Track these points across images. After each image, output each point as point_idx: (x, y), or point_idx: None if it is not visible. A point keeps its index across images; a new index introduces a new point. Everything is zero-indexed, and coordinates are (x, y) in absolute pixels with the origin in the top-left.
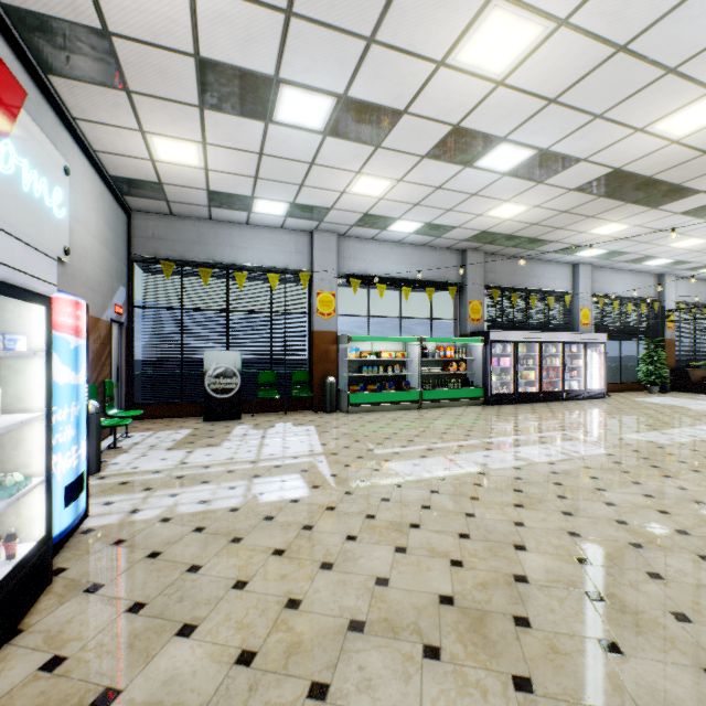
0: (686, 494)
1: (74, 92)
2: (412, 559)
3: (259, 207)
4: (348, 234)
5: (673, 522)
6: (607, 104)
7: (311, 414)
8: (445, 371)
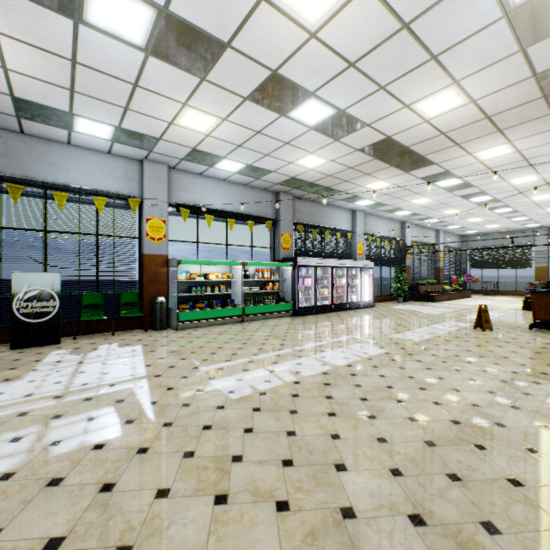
0: (445, 384)
1: None
2: (233, 513)
3: (81, 127)
4: (178, 167)
5: (446, 412)
6: (389, 77)
7: (141, 332)
8: (263, 289)
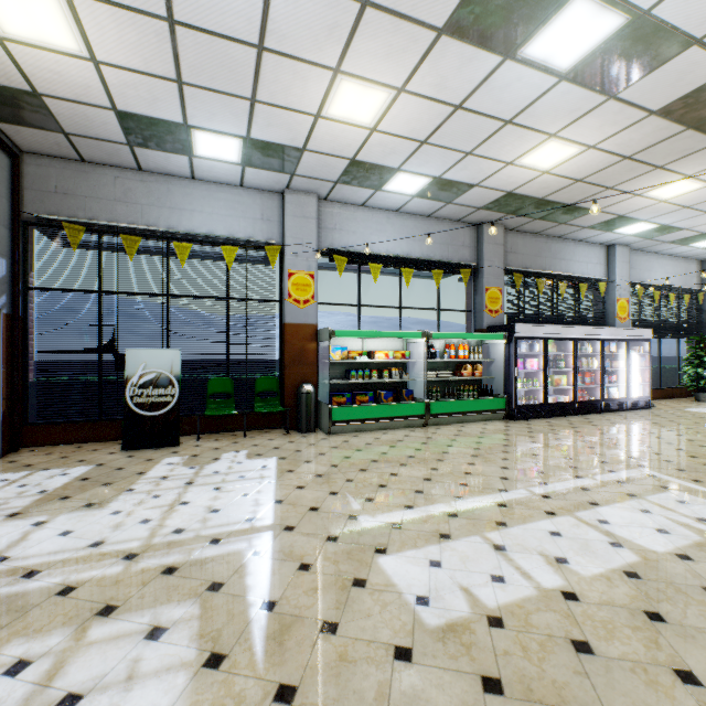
0: None
1: None
2: None
3: (202, 147)
4: (331, 197)
5: None
6: None
7: (280, 435)
8: (456, 375)
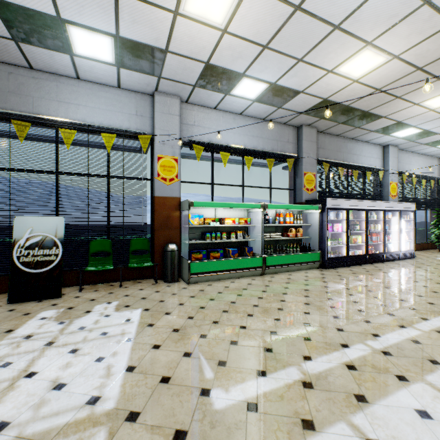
0: None
1: None
2: None
3: (79, 45)
4: (191, 100)
5: None
6: None
7: (149, 285)
8: (283, 236)
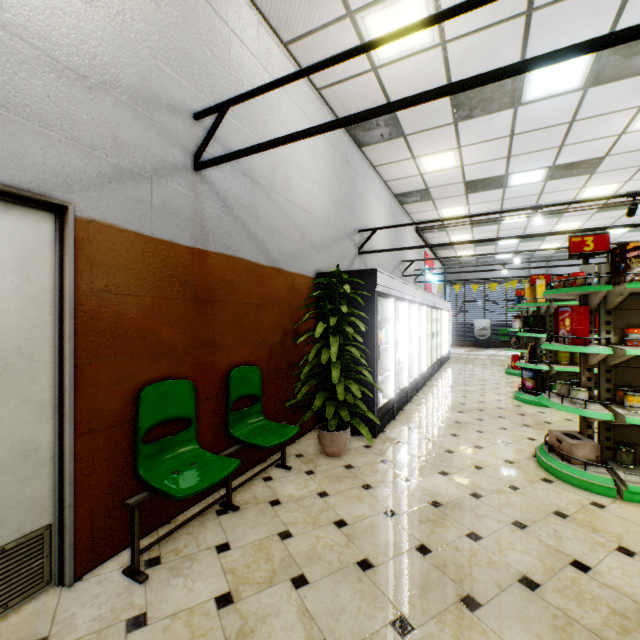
0: None
1: (440, 251)
2: None
3: (498, 257)
4: (552, 256)
5: None
6: None
7: None
8: None
